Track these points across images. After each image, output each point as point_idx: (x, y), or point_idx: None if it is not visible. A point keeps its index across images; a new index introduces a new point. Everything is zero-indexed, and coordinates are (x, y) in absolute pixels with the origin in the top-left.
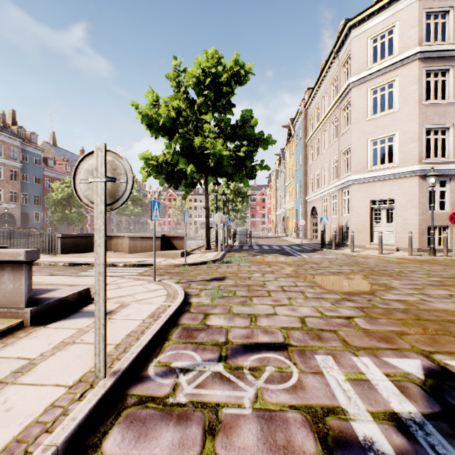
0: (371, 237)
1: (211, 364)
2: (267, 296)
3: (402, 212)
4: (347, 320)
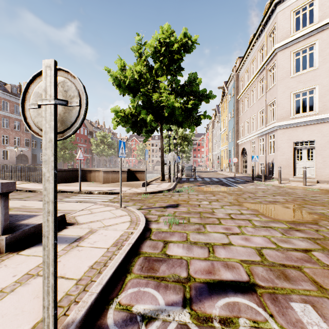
0: (294, 172)
1: (175, 310)
2: (218, 224)
3: (322, 151)
4: (305, 253)
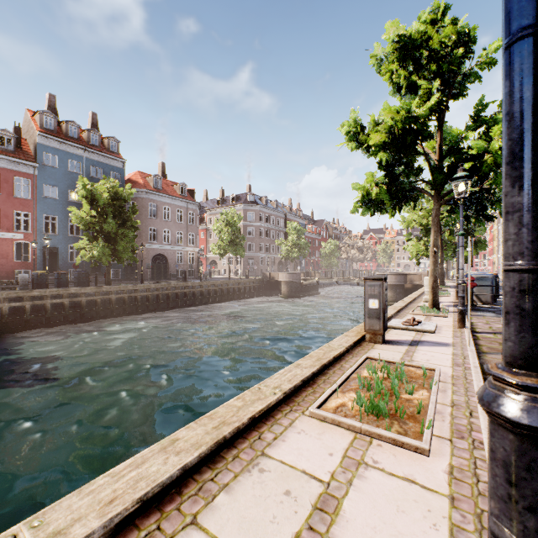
0: None
1: None
2: None
3: None
4: None
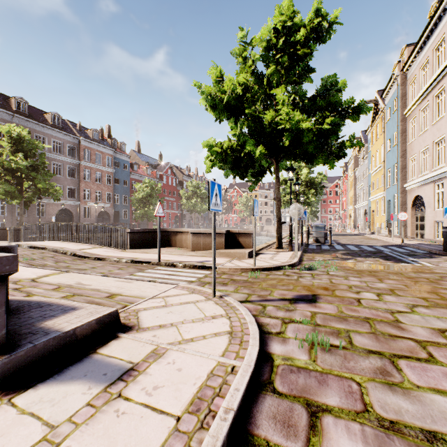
0: None
1: None
2: (430, 361)
3: None
4: None
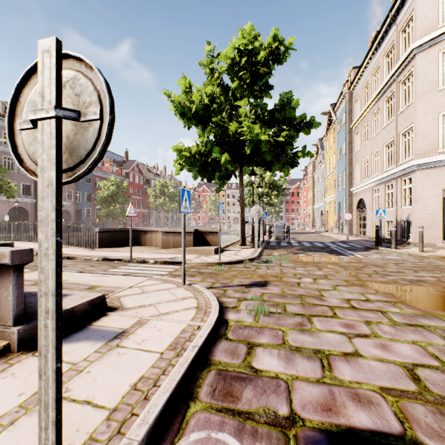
0: (444, 234)
1: None
2: (332, 317)
3: None
4: None
